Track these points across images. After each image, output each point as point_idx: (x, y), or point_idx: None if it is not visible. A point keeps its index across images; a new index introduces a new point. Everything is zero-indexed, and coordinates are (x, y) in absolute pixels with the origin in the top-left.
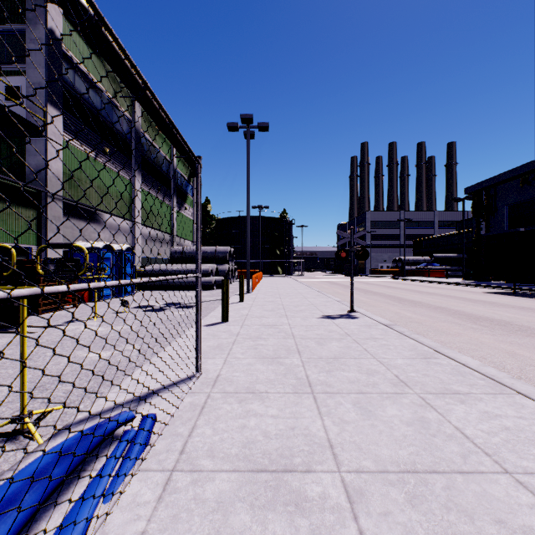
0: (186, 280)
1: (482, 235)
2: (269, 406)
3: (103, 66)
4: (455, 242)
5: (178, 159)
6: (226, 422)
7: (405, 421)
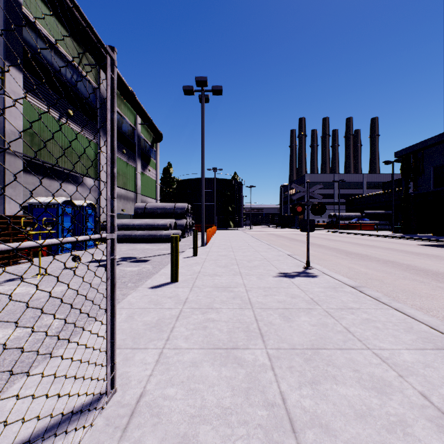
0: (147, 234)
1: (410, 193)
2: None
3: (67, 34)
4: (382, 200)
5: (142, 126)
6: None
7: None
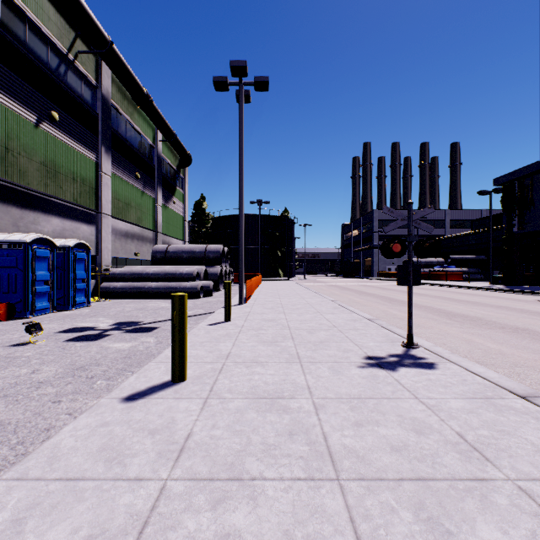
0: (165, 286)
1: (515, 232)
2: None
3: (50, 5)
4: (472, 242)
5: (164, 144)
6: None
7: None
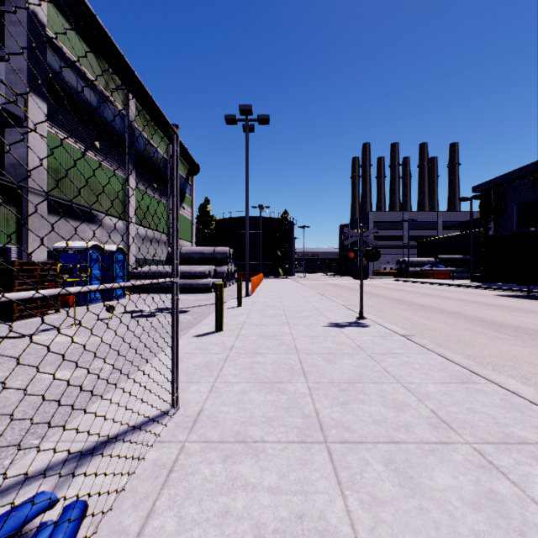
0: (182, 282)
1: (491, 235)
2: (266, 468)
3: (93, 55)
4: (460, 242)
5: None
6: (199, 503)
7: (469, 500)
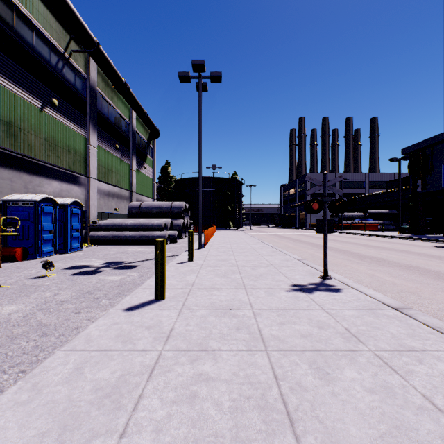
0: (140, 234)
1: (419, 192)
2: None
3: (51, 15)
4: (386, 199)
5: (137, 121)
6: None
7: None
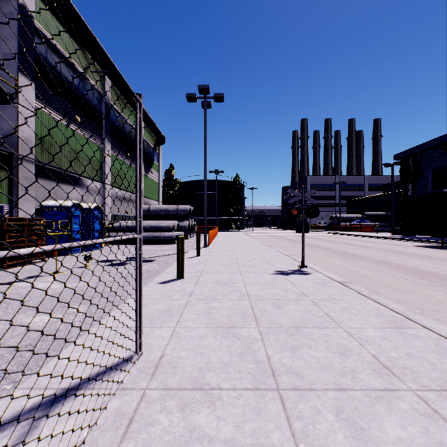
0: (150, 235)
1: (409, 195)
2: (222, 418)
3: (74, 43)
4: (383, 201)
5: (145, 129)
6: None
7: None
